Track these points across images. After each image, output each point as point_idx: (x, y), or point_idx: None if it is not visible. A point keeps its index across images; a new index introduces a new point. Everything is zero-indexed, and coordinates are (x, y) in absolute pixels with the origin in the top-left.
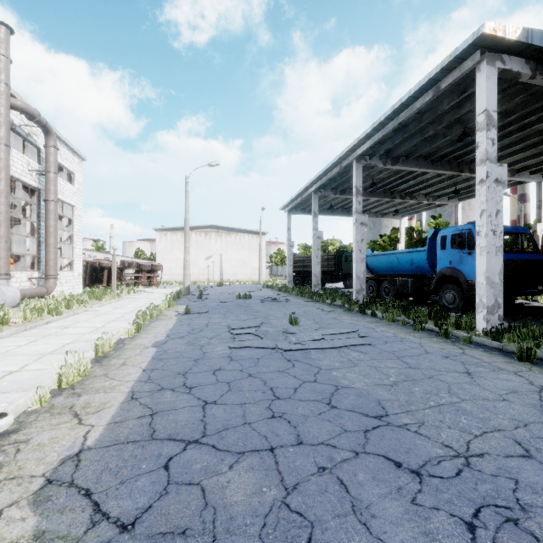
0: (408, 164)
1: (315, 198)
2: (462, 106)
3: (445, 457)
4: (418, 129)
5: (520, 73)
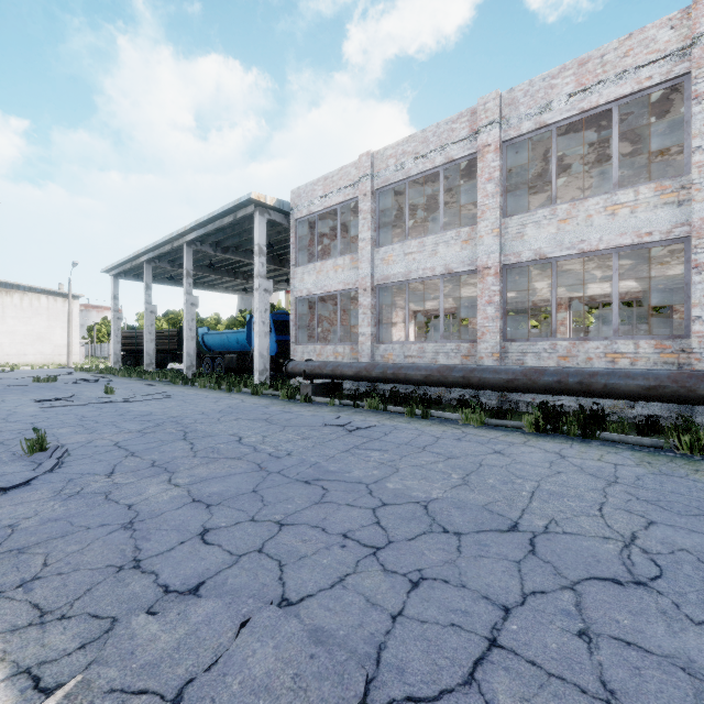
0: (238, 254)
1: (148, 268)
2: None
3: (167, 417)
4: (236, 232)
5: (282, 223)
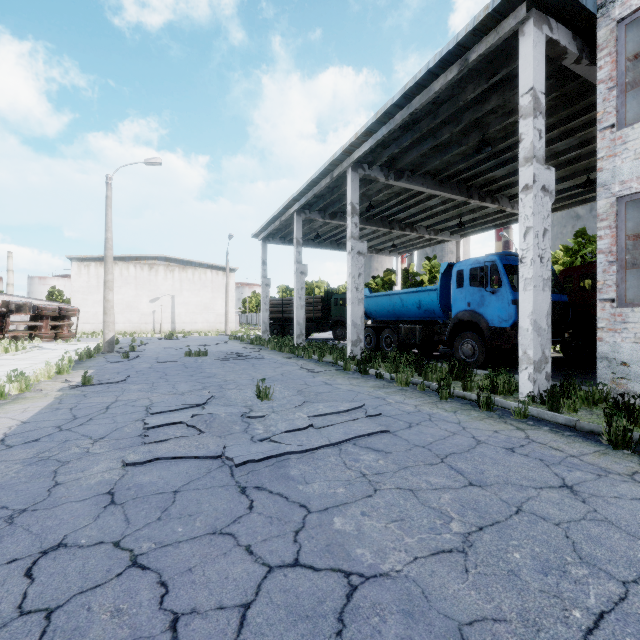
0: (414, 181)
1: (297, 220)
2: (487, 100)
3: None
4: (431, 130)
5: (567, 50)
